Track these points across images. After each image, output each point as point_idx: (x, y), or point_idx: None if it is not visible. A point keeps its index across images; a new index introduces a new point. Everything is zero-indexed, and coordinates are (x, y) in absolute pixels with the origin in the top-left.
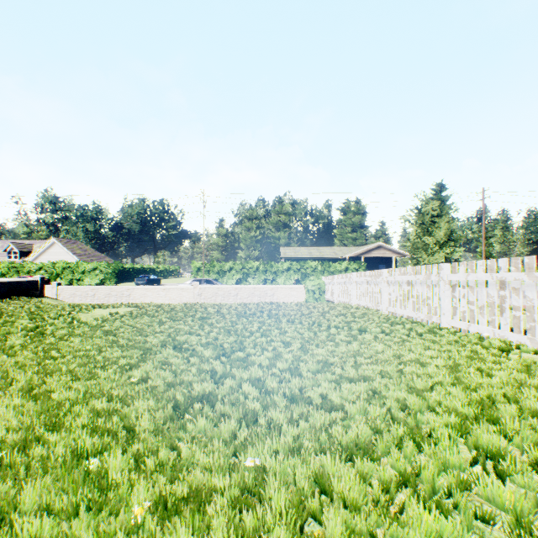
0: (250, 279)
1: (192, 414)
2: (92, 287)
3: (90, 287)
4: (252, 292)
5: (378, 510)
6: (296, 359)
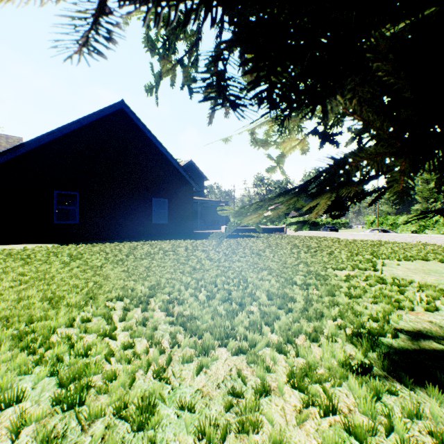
0: (427, 231)
1: (405, 248)
2: (306, 231)
3: (305, 232)
4: (427, 240)
5: (441, 253)
6: (439, 248)
